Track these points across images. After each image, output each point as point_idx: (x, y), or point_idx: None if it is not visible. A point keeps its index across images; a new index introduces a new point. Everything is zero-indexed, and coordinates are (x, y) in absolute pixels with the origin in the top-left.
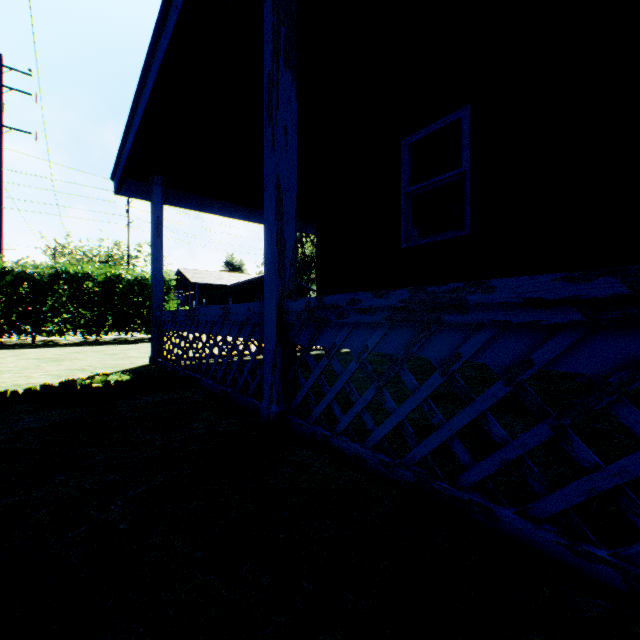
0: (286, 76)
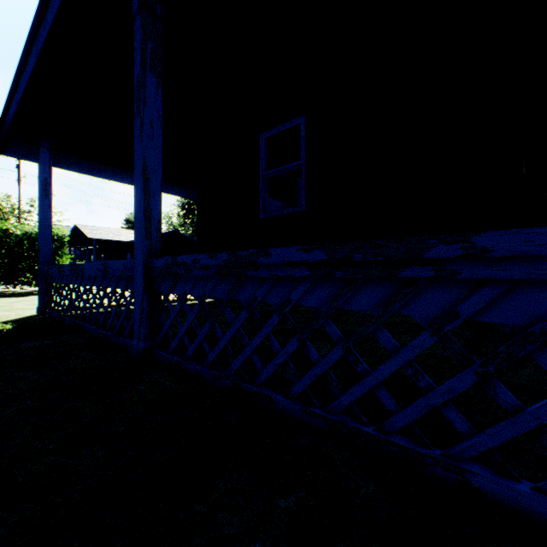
0: (153, 80)
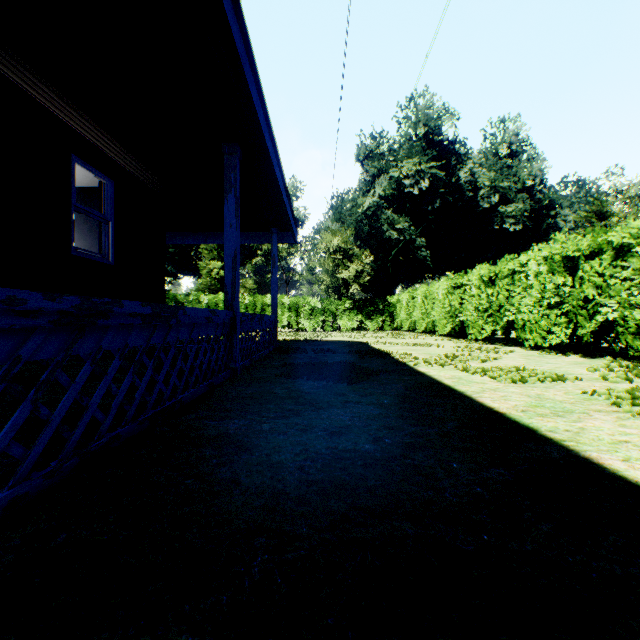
0: None
